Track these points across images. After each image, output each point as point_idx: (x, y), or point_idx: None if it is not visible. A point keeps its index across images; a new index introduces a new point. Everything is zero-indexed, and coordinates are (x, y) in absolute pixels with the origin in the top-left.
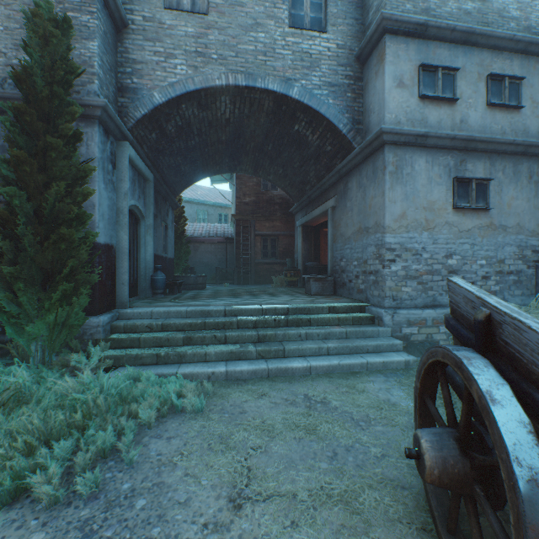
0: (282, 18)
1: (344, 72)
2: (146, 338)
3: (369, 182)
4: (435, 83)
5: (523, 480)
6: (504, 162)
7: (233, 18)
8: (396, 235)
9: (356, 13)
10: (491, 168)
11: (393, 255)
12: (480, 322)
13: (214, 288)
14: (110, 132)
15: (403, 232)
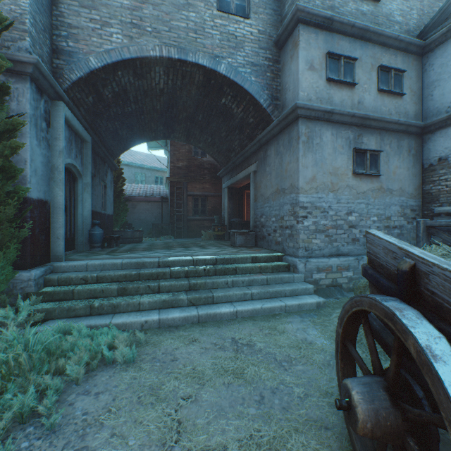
0: (211, 1)
1: (265, 54)
2: (80, 291)
3: (285, 150)
4: (339, 69)
5: None
6: (391, 137)
7: None
8: (308, 195)
9: (274, 5)
10: (381, 142)
11: (306, 212)
12: (405, 272)
13: (150, 241)
14: (44, 91)
15: (314, 193)
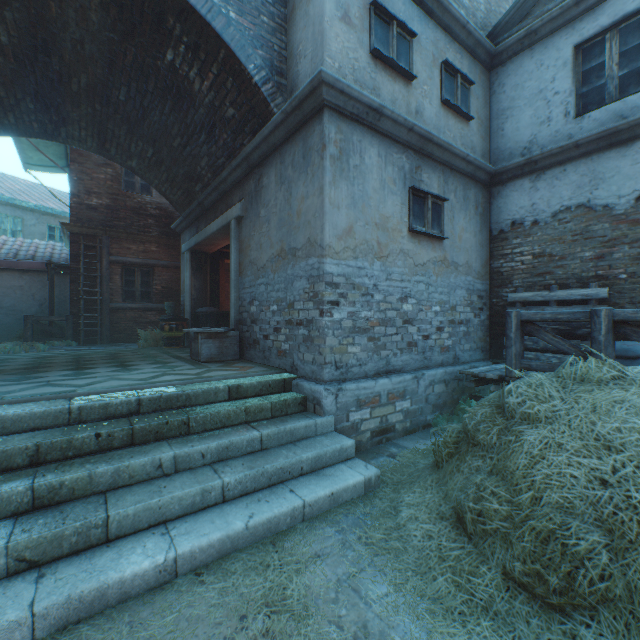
0: None
1: None
2: None
3: (297, 173)
4: (390, 42)
5: None
6: (456, 182)
7: None
8: (340, 261)
9: None
10: (445, 185)
11: (337, 294)
12: None
13: (3, 355)
14: None
15: (350, 258)
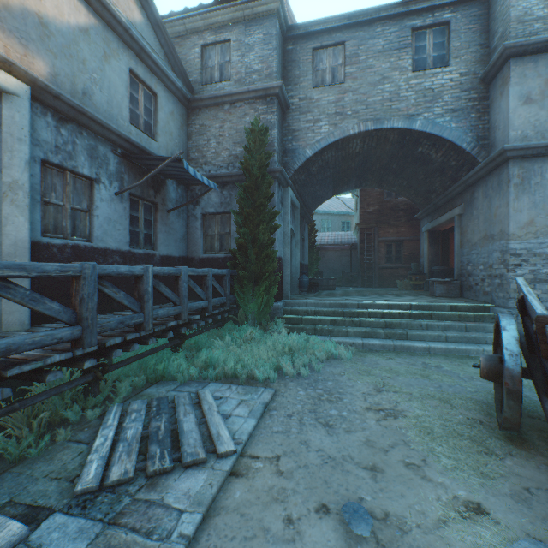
0: (405, 66)
1: (467, 95)
2: (306, 319)
3: (494, 193)
4: None
5: (506, 355)
6: None
7: (364, 80)
8: (522, 241)
9: (481, 38)
10: None
11: (518, 260)
12: (518, 300)
13: (342, 289)
14: (281, 184)
15: (531, 239)
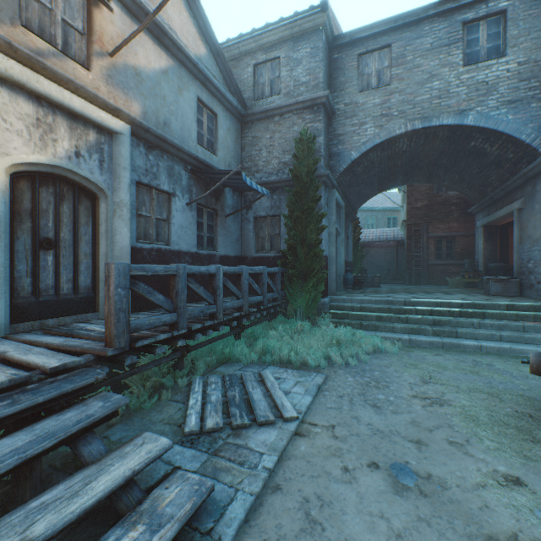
0: (456, 62)
1: (527, 85)
2: (351, 314)
3: None
4: None
5: None
6: None
7: (410, 80)
8: None
9: None
10: None
11: None
12: None
13: (387, 287)
14: (327, 186)
15: None
